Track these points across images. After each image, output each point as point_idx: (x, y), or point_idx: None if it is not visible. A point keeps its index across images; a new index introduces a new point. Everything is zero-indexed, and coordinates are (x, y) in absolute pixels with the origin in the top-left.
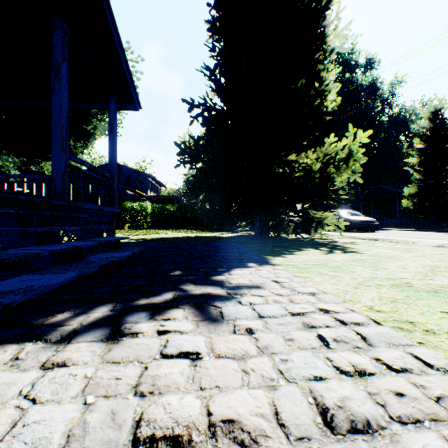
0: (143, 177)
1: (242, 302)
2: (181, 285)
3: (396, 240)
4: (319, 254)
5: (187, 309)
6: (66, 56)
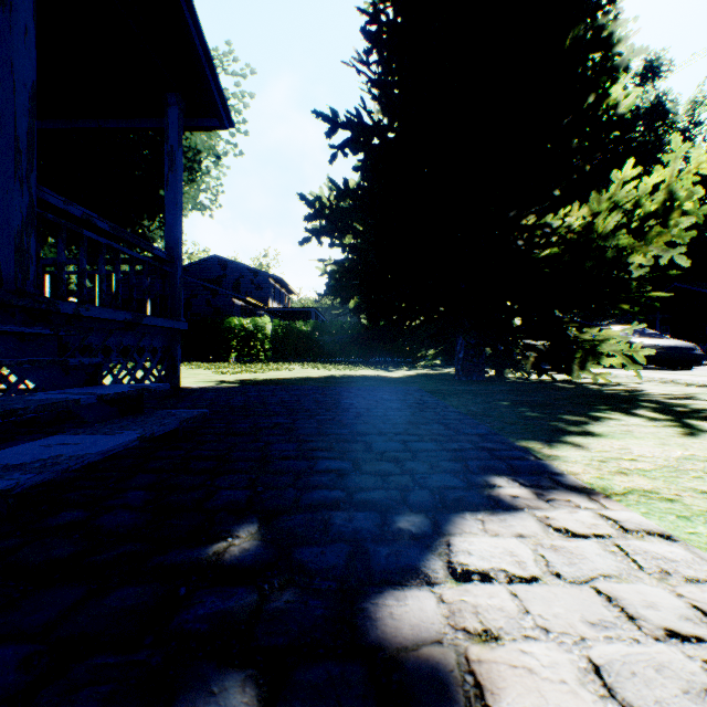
0: (262, 278)
1: None
2: None
3: None
4: (671, 436)
5: None
6: None
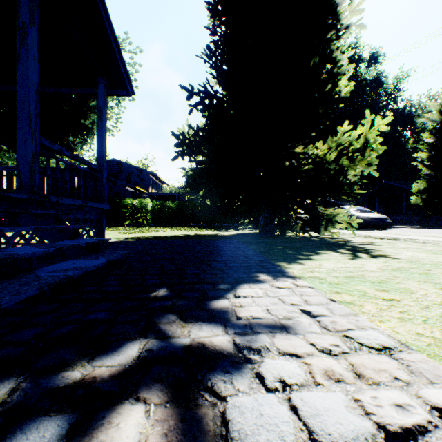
0: (144, 174)
1: (265, 376)
2: (160, 321)
3: (422, 240)
4: (343, 259)
5: (154, 404)
6: (36, 19)
